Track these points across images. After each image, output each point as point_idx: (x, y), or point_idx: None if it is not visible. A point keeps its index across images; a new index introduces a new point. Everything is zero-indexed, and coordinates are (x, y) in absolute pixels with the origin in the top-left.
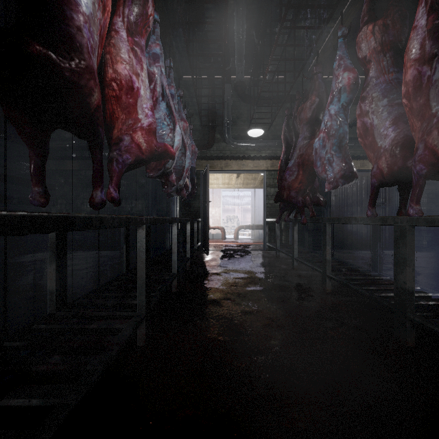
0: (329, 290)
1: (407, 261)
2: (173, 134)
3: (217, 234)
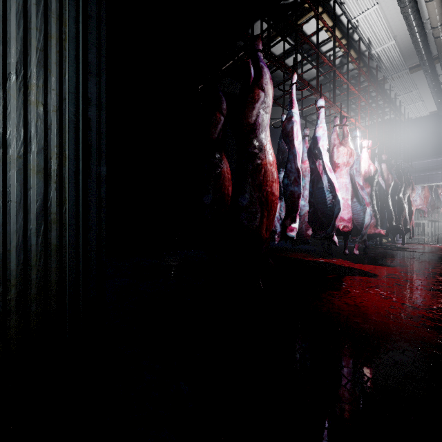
0: None
1: None
2: None
3: None
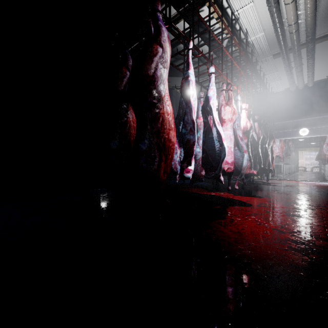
0: (322, 175)
1: (322, 168)
2: (292, 152)
3: (302, 170)
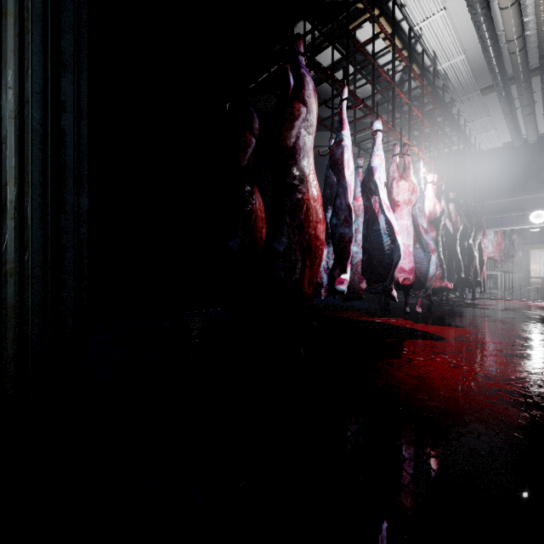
0: None
1: None
2: (518, 252)
3: (538, 282)
